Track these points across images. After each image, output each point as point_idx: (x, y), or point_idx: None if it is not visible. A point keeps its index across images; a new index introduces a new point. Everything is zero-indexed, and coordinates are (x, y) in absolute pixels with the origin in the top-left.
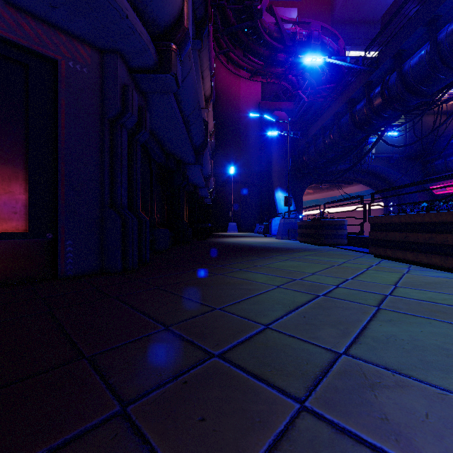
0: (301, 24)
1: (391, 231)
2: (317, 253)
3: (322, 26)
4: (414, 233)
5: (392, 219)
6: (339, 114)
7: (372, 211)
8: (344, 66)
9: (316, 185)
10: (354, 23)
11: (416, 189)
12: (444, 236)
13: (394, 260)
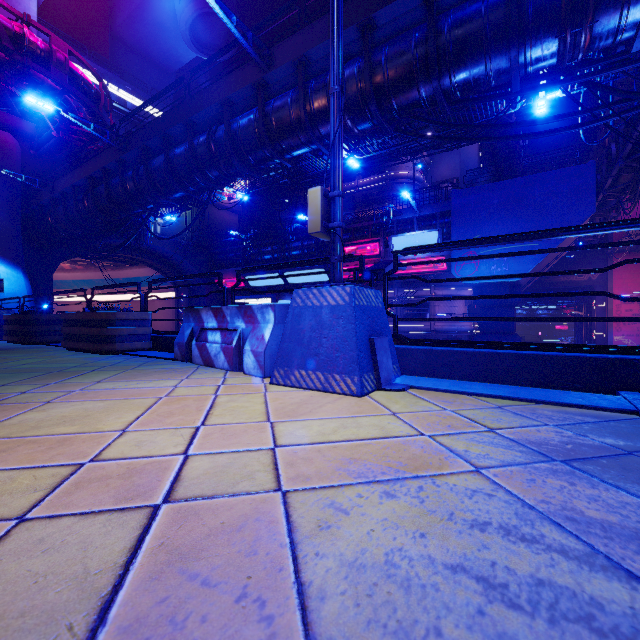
0: (57, 2)
1: (74, 326)
2: (5, 351)
3: (71, 51)
4: (83, 328)
5: (74, 316)
6: (95, 179)
7: (165, 301)
8: (123, 109)
9: (82, 259)
10: (144, 57)
11: (204, 281)
12: (94, 329)
13: (77, 351)
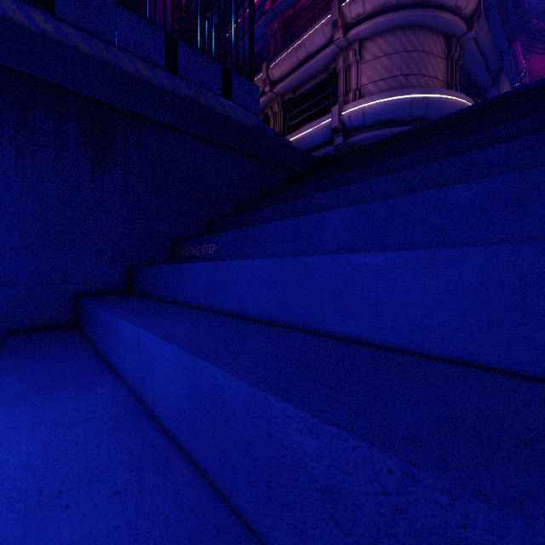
0: None
1: None
2: None
3: None
4: None
5: None
6: None
7: None
8: None
9: None
10: None
11: None
12: None
13: None
